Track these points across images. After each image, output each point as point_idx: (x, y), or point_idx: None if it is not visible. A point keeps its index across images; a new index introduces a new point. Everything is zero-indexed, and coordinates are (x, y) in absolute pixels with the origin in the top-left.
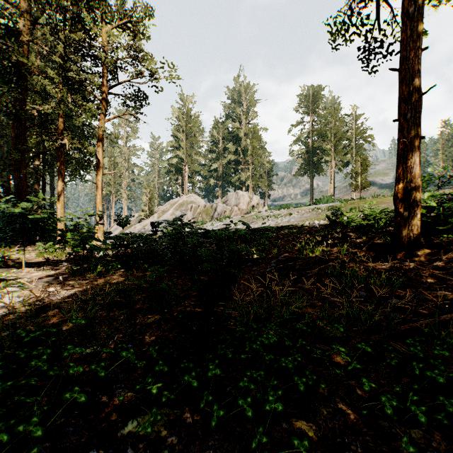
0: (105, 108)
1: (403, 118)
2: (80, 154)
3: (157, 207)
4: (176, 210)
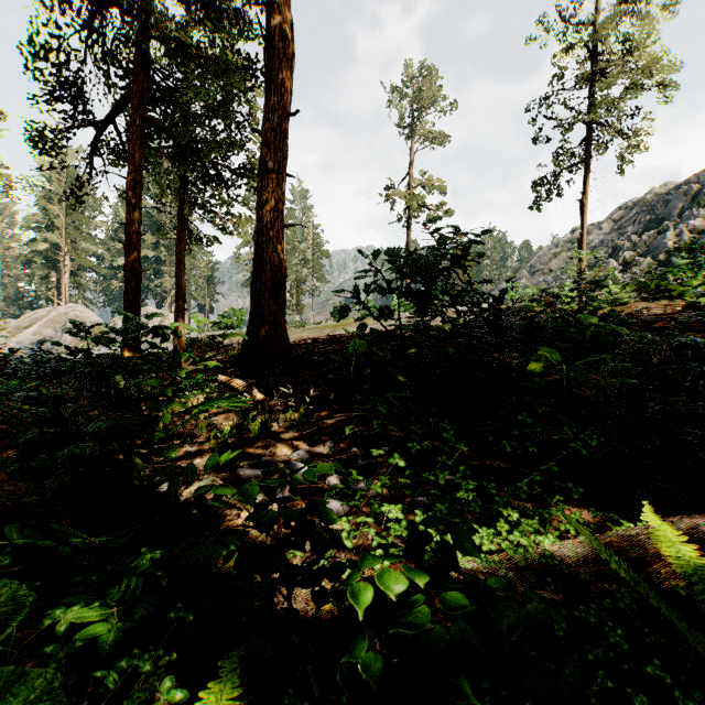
0: None
1: (177, 300)
2: None
3: (6, 322)
4: (45, 327)
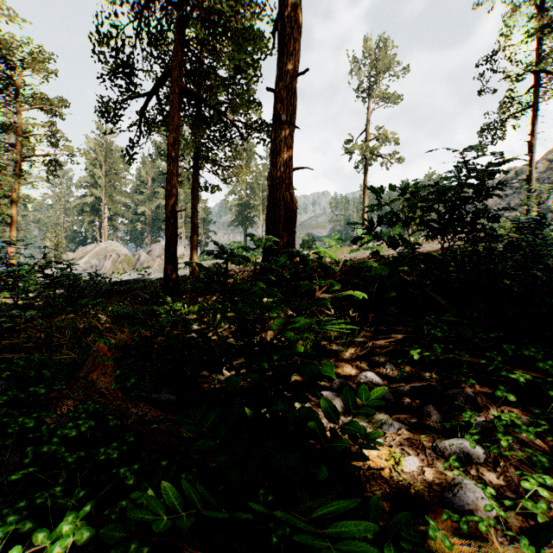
0: (21, 174)
1: (191, 236)
2: (2, 218)
3: (66, 254)
4: (92, 258)
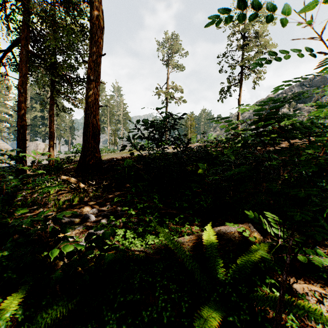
0: None
1: (49, 139)
2: None
3: None
4: None
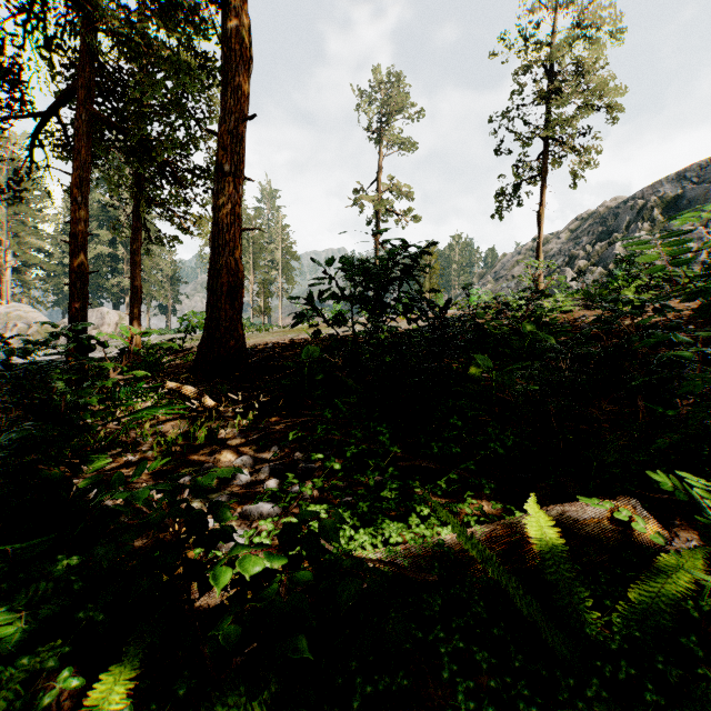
0: None
1: (132, 302)
2: None
3: None
4: None
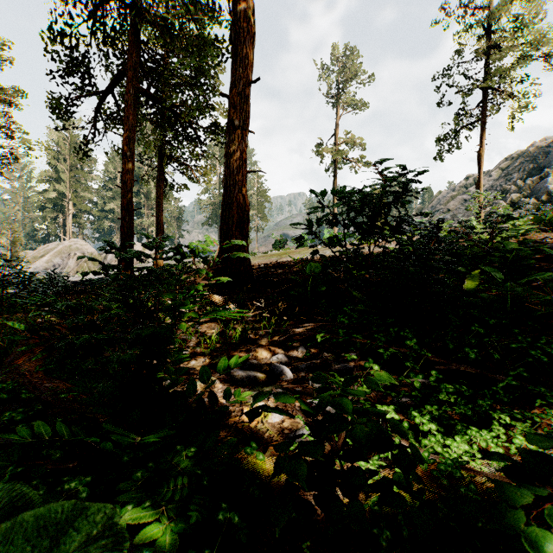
0: None
1: (156, 234)
2: None
3: (25, 253)
4: (54, 257)
